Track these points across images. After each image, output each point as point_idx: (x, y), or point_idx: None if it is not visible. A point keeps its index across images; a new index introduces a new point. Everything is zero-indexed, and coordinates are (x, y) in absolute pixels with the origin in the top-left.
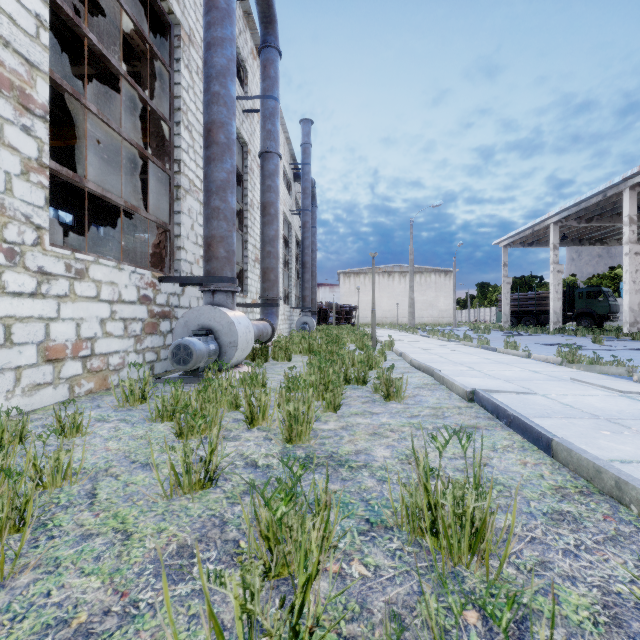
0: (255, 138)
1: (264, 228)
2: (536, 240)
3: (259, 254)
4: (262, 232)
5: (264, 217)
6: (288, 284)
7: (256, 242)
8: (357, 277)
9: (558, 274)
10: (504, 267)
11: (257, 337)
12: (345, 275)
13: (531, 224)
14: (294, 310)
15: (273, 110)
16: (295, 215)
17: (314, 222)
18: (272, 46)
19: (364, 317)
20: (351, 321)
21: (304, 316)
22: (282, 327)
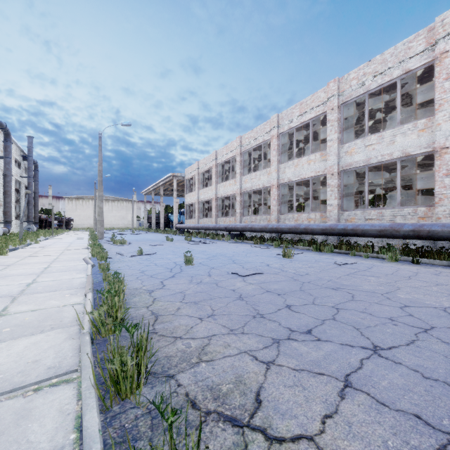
0: (0, 161)
1: (5, 198)
2: (158, 193)
3: (2, 203)
4: (5, 199)
5: (5, 195)
6: (19, 210)
7: (1, 199)
8: (77, 201)
9: (154, 209)
10: (145, 203)
11: (3, 232)
12: (69, 199)
13: (147, 189)
14: (23, 222)
15: (9, 161)
16: (24, 176)
17: (37, 179)
18: (9, 142)
19: (82, 224)
20: (70, 227)
21: (29, 225)
22: (15, 230)
